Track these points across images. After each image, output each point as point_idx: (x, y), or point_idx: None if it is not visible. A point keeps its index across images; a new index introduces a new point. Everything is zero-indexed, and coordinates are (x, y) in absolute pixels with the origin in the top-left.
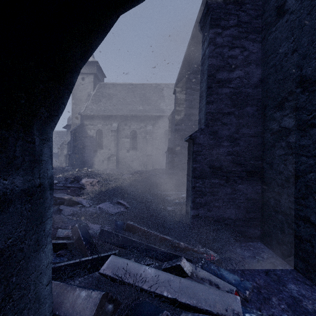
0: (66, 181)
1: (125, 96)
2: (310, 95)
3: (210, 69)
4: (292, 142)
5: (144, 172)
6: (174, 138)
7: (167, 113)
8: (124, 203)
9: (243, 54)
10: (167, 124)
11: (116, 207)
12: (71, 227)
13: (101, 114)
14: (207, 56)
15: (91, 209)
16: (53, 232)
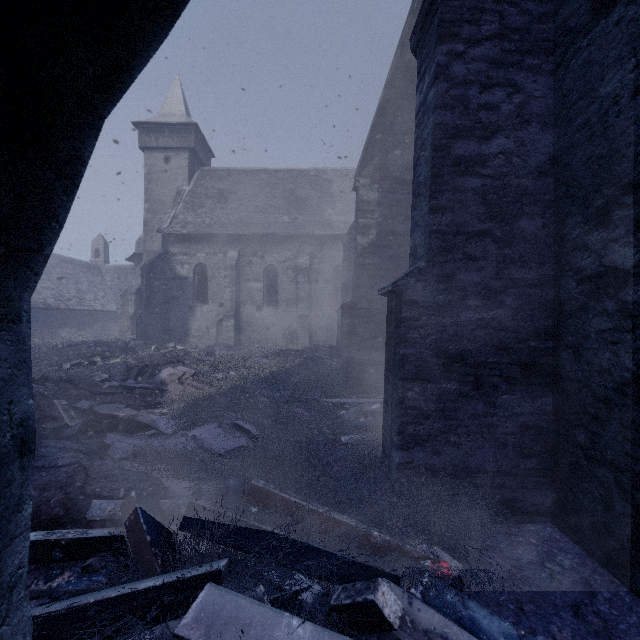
0: (127, 375)
1: (253, 195)
2: None
3: (439, 134)
4: (632, 303)
5: (293, 352)
6: (355, 283)
7: (339, 230)
8: (248, 427)
9: (512, 101)
10: (340, 252)
11: (230, 436)
12: (125, 493)
13: (205, 233)
14: (430, 105)
15: (176, 440)
16: (81, 505)
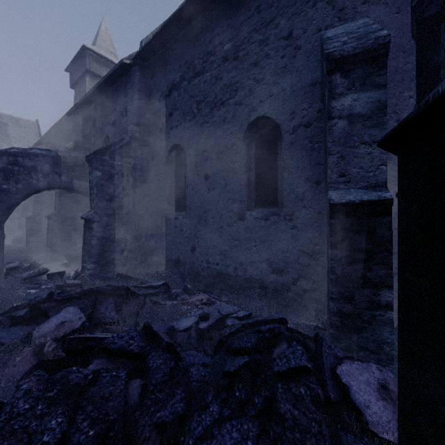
0: None
1: None
2: None
3: None
4: None
5: None
6: (34, 208)
7: None
8: None
9: None
10: None
11: None
12: None
13: None
14: None
15: None
16: None
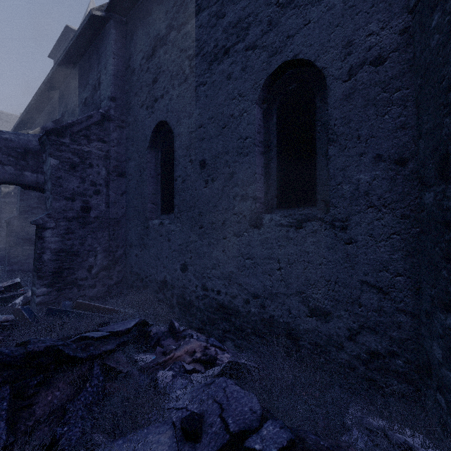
0: None
1: None
2: None
3: None
4: None
5: None
6: (0, 210)
7: None
8: None
9: None
10: None
11: None
12: None
13: None
14: None
15: None
16: None
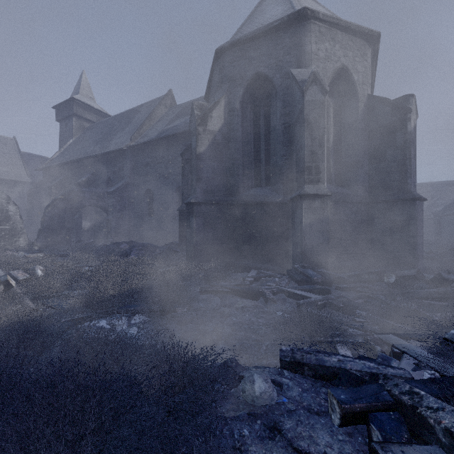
0: None
1: None
2: (102, 213)
3: None
4: (99, 222)
5: None
6: None
7: (5, 176)
8: None
9: None
10: (5, 188)
11: None
12: None
13: None
14: None
15: None
16: None
